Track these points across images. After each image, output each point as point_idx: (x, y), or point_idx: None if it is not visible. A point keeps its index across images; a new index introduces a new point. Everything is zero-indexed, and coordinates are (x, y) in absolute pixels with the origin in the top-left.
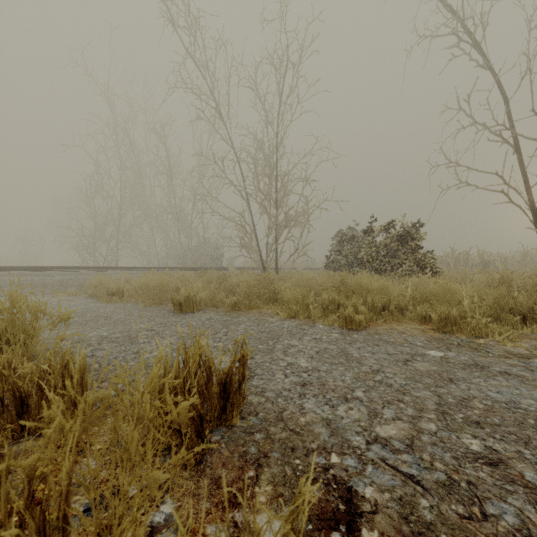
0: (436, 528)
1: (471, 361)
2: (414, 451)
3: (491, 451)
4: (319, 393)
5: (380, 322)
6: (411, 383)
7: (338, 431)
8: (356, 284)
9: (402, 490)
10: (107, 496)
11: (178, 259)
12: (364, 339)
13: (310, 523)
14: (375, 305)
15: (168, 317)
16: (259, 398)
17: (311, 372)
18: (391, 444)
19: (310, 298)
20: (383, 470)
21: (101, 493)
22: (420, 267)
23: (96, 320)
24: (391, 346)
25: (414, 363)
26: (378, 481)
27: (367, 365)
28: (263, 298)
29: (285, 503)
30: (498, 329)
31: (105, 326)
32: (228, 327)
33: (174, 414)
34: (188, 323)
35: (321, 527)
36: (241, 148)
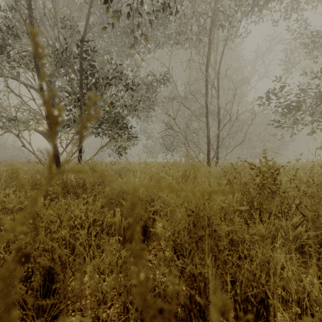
0: None
1: None
2: None
3: None
4: None
5: None
6: None
7: None
8: None
9: None
10: None
11: None
12: None
13: None
14: None
15: None
16: None
17: None
18: None
19: None
20: None
21: None
22: None
23: None
24: None
25: None
26: None
27: None
28: None
29: None
30: None
31: None
32: None
33: None
34: None
35: None
36: None
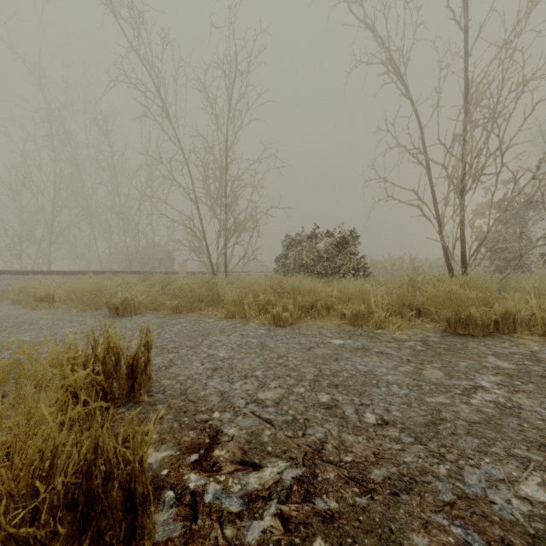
0: (267, 444)
1: (361, 345)
2: (279, 405)
3: (333, 401)
4: (225, 375)
5: (307, 319)
6: (305, 363)
7: (228, 398)
8: (290, 286)
9: (256, 427)
10: (9, 439)
11: (124, 263)
12: (286, 333)
13: (179, 451)
14: (303, 305)
15: (102, 321)
16: (171, 381)
17: (226, 360)
18: (264, 402)
19: (249, 299)
20: (249, 418)
21: (8, 453)
22: (355, 271)
23: (18, 326)
24: (305, 337)
25: (315, 349)
26: (242, 424)
27: (277, 352)
28: (206, 301)
29: (165, 443)
30: (393, 321)
31: (28, 332)
32: (163, 328)
33: (71, 380)
34: (122, 326)
35: (187, 452)
36: (190, 150)
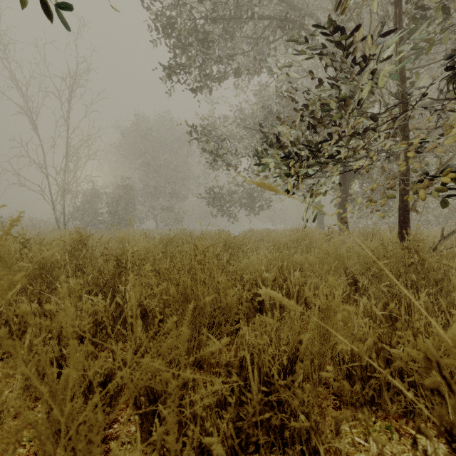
0: None
1: None
2: None
3: None
4: None
5: None
6: None
7: None
8: None
9: None
10: None
11: None
12: None
13: None
14: None
15: None
16: None
17: None
18: None
19: None
20: None
21: None
22: None
23: None
24: None
25: None
26: None
27: None
28: None
29: None
30: None
31: None
32: None
33: None
34: None
35: None
36: None
